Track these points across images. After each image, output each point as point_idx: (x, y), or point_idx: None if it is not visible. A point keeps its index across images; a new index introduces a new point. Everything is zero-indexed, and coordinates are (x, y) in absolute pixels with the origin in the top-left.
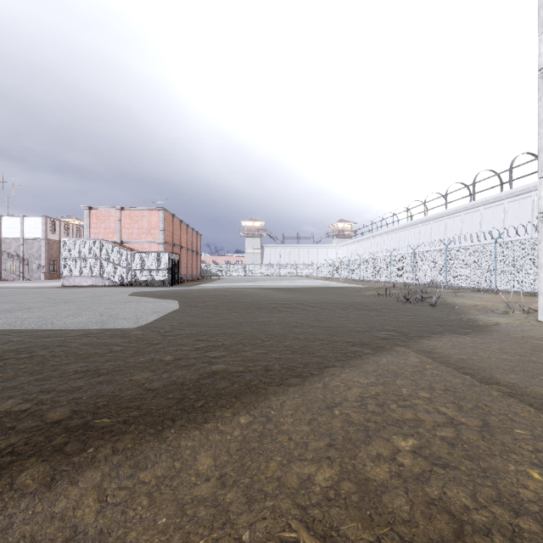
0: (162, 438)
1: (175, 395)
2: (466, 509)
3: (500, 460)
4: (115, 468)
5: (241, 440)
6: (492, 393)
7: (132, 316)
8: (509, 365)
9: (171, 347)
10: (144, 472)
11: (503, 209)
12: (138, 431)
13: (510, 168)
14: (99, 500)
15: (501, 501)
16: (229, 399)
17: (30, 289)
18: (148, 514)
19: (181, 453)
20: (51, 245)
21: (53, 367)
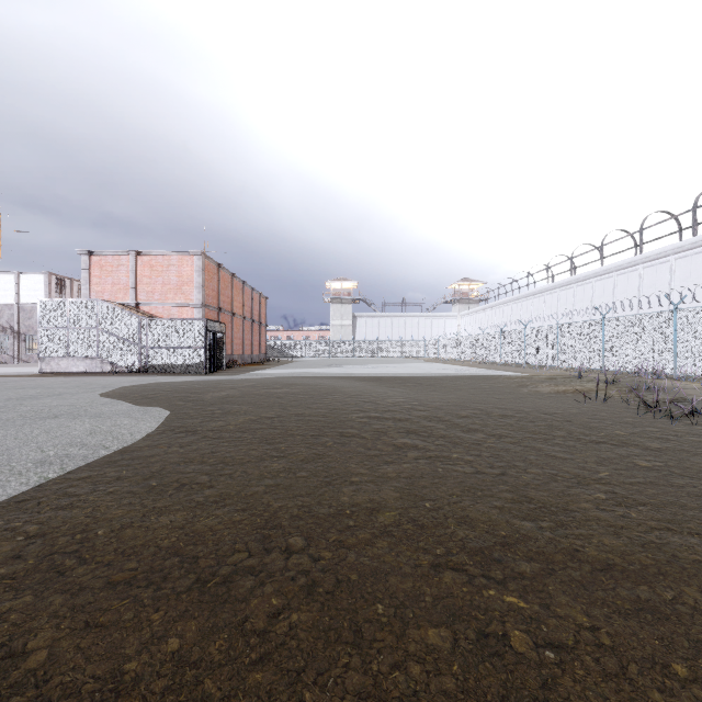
0: None
1: None
2: None
3: None
4: None
5: None
6: None
7: None
8: None
9: None
10: None
11: None
12: None
13: None
14: None
15: None
16: None
17: None
18: None
19: None
20: None
21: None
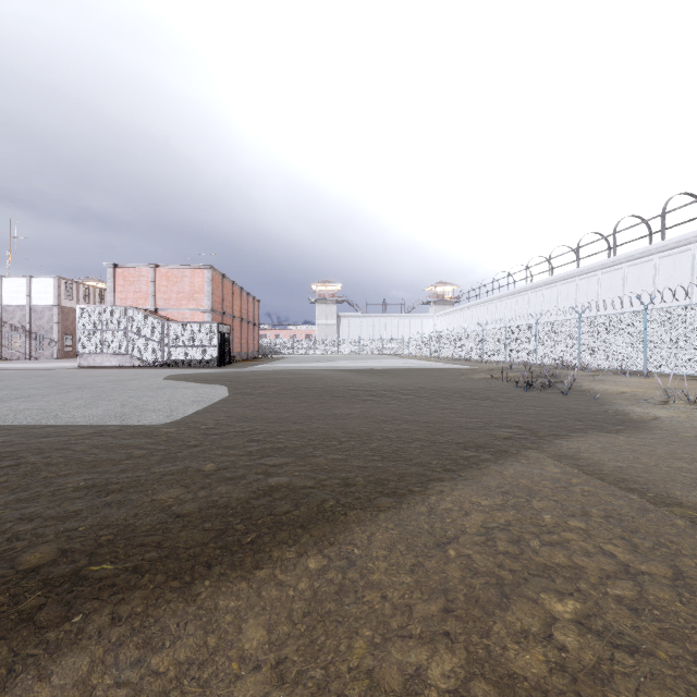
0: (190, 595)
1: (214, 525)
2: None
3: None
4: (113, 650)
5: (310, 598)
6: (676, 522)
7: (165, 406)
8: (689, 478)
9: (214, 451)
10: (159, 654)
11: (653, 267)
12: (154, 585)
13: (662, 213)
14: None
15: None
16: (293, 530)
17: (36, 371)
18: None
19: (218, 620)
20: (66, 314)
21: (46, 481)
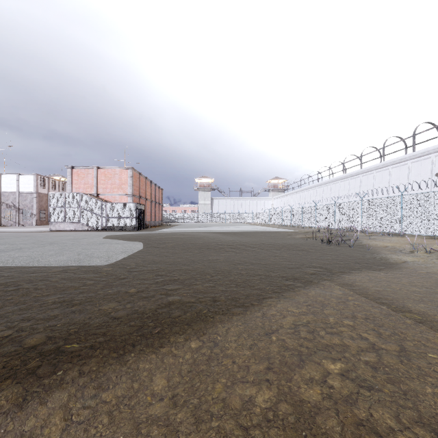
0: (123, 361)
1: (136, 323)
2: (391, 430)
3: (418, 382)
4: (81, 389)
5: (191, 363)
6: (406, 321)
7: (104, 255)
8: (418, 296)
9: (135, 281)
10: (106, 392)
11: (408, 168)
12: (103, 355)
13: (413, 135)
14: (65, 418)
15: (422, 421)
16: (182, 326)
17: (23, 233)
18: (107, 432)
19: (139, 375)
20: (41, 198)
21: (35, 298)
